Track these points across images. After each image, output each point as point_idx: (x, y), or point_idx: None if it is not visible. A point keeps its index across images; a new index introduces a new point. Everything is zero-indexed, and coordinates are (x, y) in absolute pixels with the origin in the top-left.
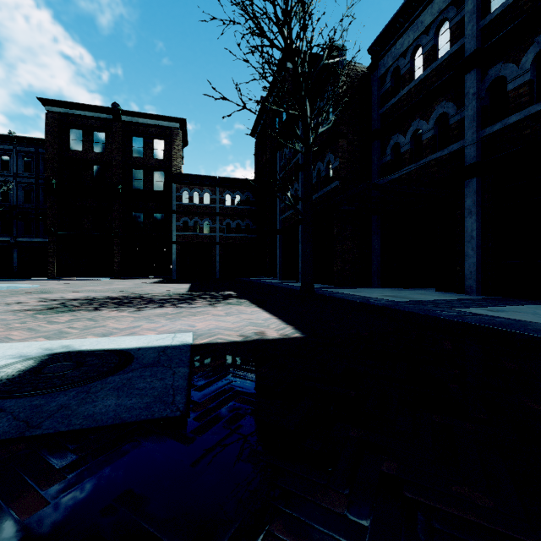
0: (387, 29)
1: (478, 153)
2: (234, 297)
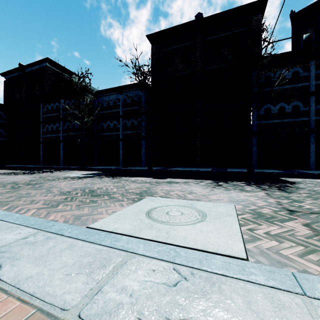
0: (100, 91)
1: (122, 136)
2: (61, 170)
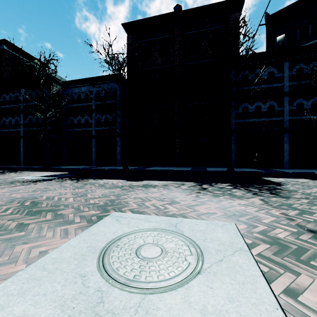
0: (69, 81)
1: (95, 133)
2: (17, 171)
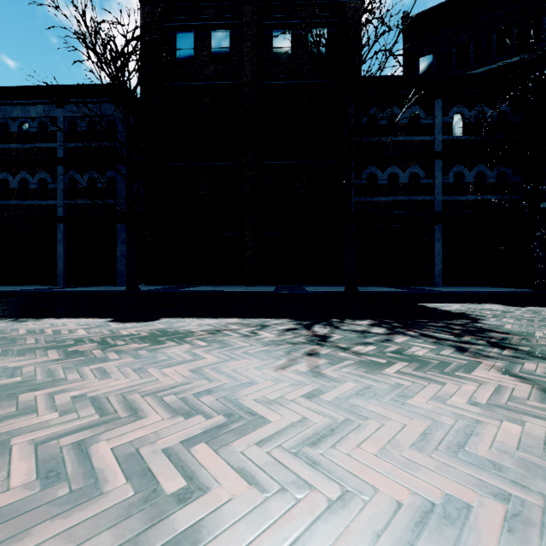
0: None
1: (65, 211)
2: None
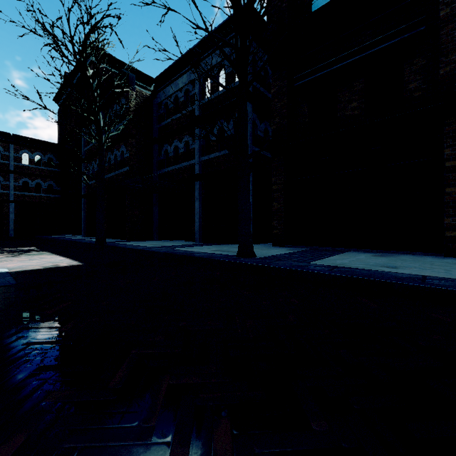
0: (161, 76)
1: (200, 168)
2: (36, 251)
